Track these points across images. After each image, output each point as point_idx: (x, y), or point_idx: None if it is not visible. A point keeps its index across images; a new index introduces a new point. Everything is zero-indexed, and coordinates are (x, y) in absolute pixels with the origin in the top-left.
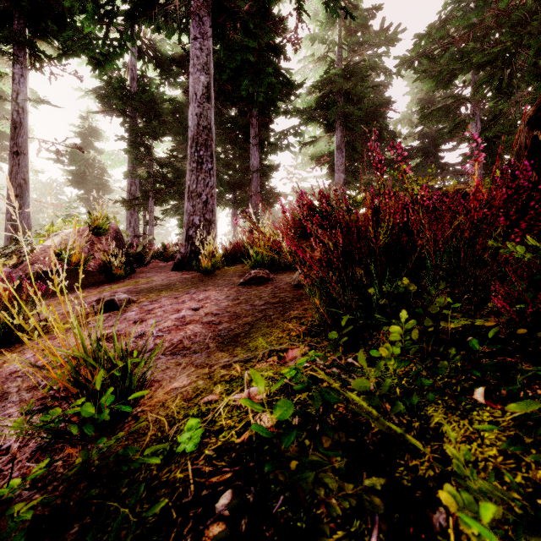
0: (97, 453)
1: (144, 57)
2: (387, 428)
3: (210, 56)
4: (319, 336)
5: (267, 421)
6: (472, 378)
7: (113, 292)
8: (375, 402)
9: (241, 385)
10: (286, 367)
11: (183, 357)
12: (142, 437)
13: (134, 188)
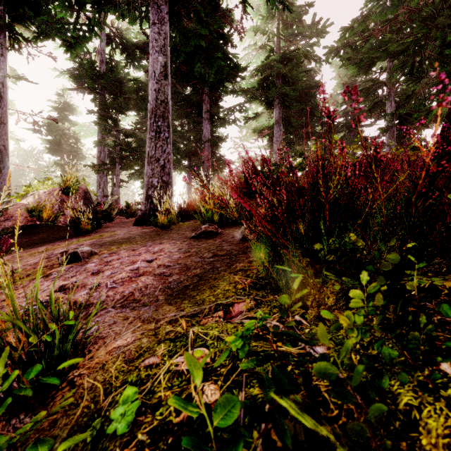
0: (7, 443)
1: (112, 44)
2: (365, 438)
3: (167, 39)
4: (264, 290)
5: (210, 394)
6: (442, 348)
7: (79, 244)
8: (345, 397)
9: (185, 346)
10: (232, 324)
11: (132, 310)
12: (73, 409)
13: (103, 155)
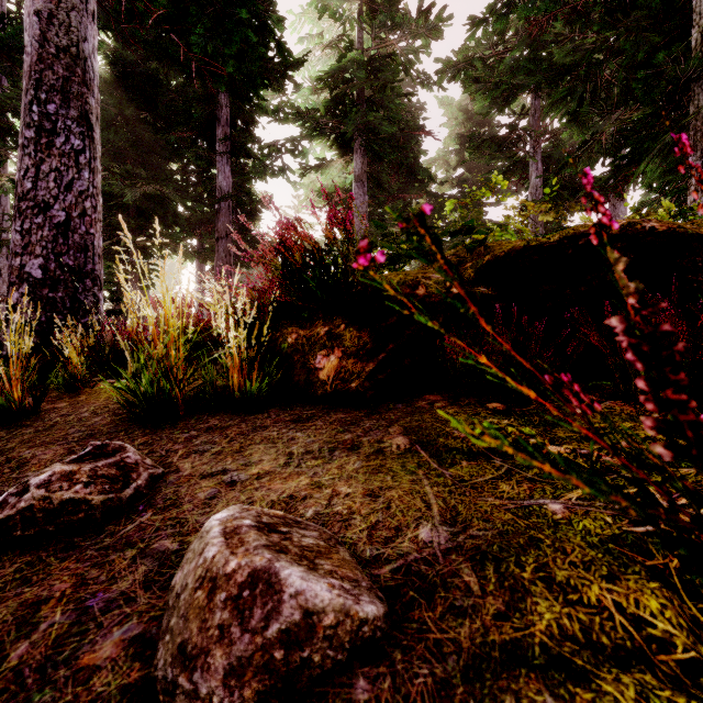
0: None
1: None
2: None
3: None
4: None
5: None
6: None
7: None
8: None
9: None
10: None
11: None
12: None
13: None
